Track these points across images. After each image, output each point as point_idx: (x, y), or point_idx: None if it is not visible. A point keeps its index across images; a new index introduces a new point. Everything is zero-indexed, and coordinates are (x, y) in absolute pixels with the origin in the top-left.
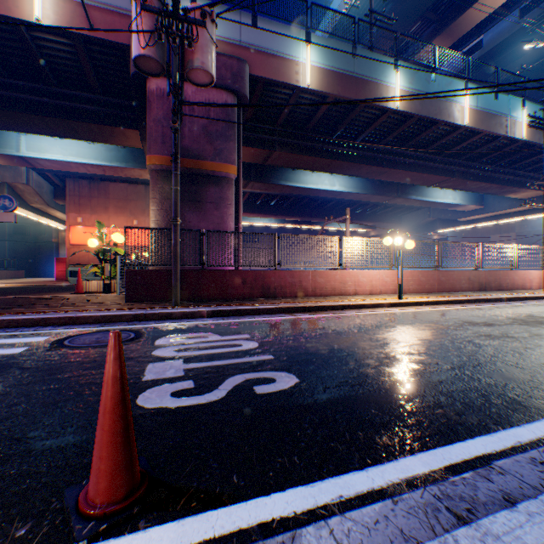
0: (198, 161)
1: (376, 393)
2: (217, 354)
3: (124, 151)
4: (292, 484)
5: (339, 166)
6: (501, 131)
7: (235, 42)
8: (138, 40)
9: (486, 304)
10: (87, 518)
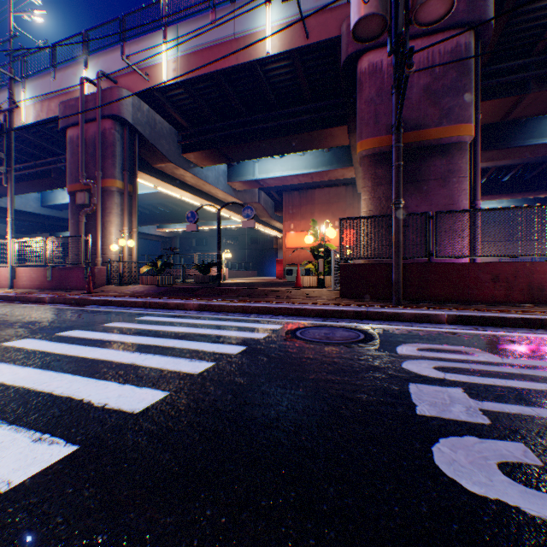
0: (416, 133)
1: None
2: (525, 392)
3: (328, 155)
4: None
5: None
6: None
7: None
8: None
9: None
10: None
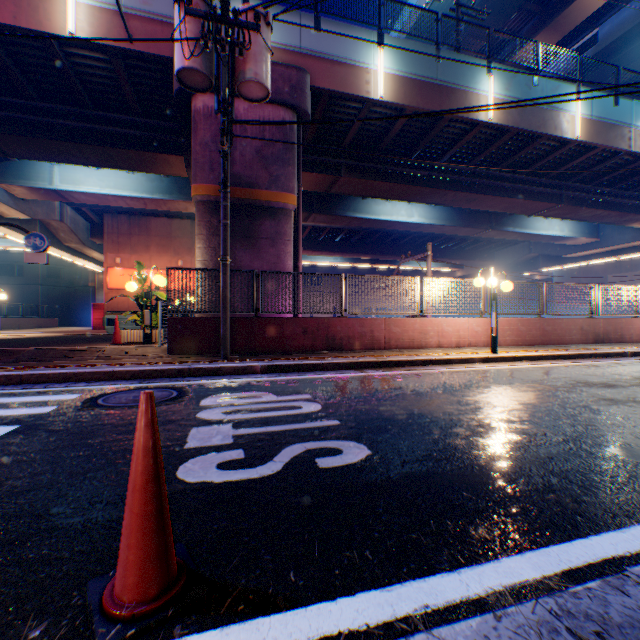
0: (251, 191)
1: (467, 470)
2: (272, 418)
3: (167, 181)
4: (364, 587)
5: (418, 192)
6: (622, 145)
7: (294, 49)
8: (182, 50)
9: (604, 360)
10: (113, 620)
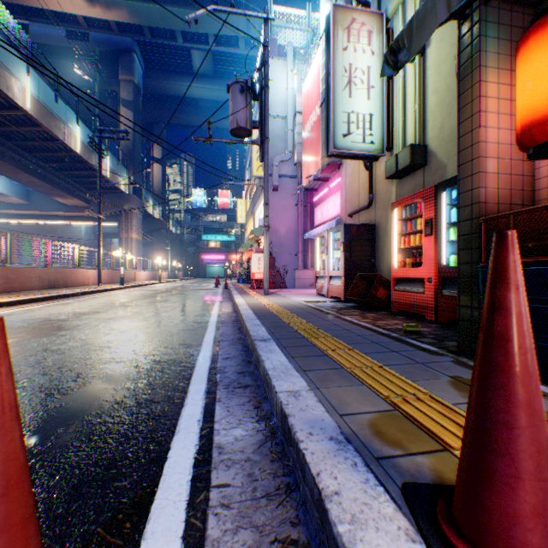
0: None
1: (108, 374)
2: None
3: None
4: (169, 441)
5: None
6: (62, 136)
7: None
8: None
9: (70, 299)
10: None
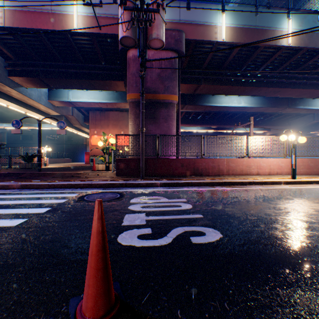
0: (155, 95)
1: (287, 253)
2: (165, 211)
3: (116, 94)
4: None
5: (244, 90)
6: None
7: (176, 21)
8: (122, 28)
9: None
10: None
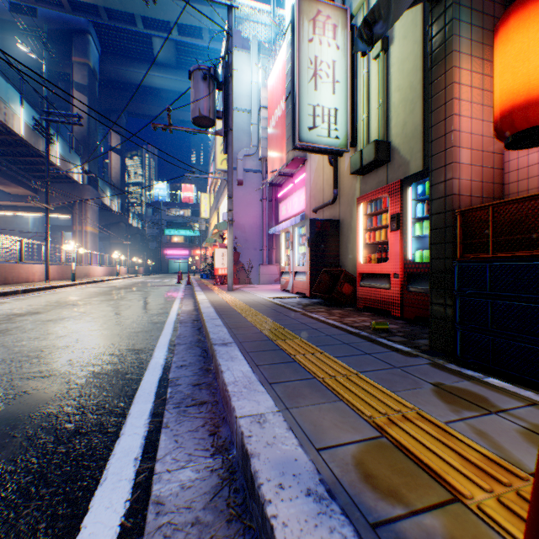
0: None
1: (26, 395)
2: None
3: None
4: (89, 498)
5: None
6: (2, 116)
7: None
8: None
9: (8, 298)
10: None
